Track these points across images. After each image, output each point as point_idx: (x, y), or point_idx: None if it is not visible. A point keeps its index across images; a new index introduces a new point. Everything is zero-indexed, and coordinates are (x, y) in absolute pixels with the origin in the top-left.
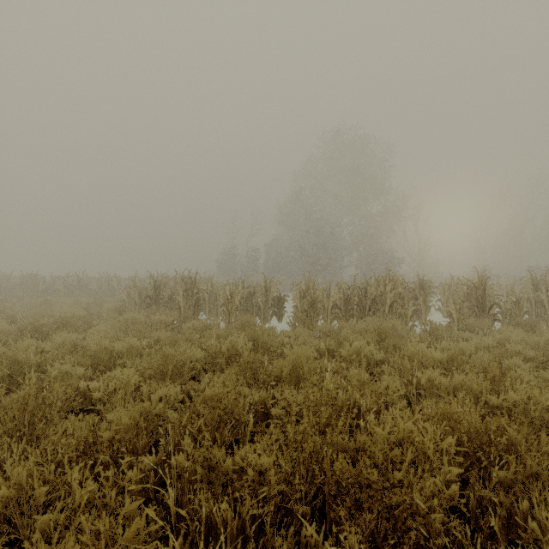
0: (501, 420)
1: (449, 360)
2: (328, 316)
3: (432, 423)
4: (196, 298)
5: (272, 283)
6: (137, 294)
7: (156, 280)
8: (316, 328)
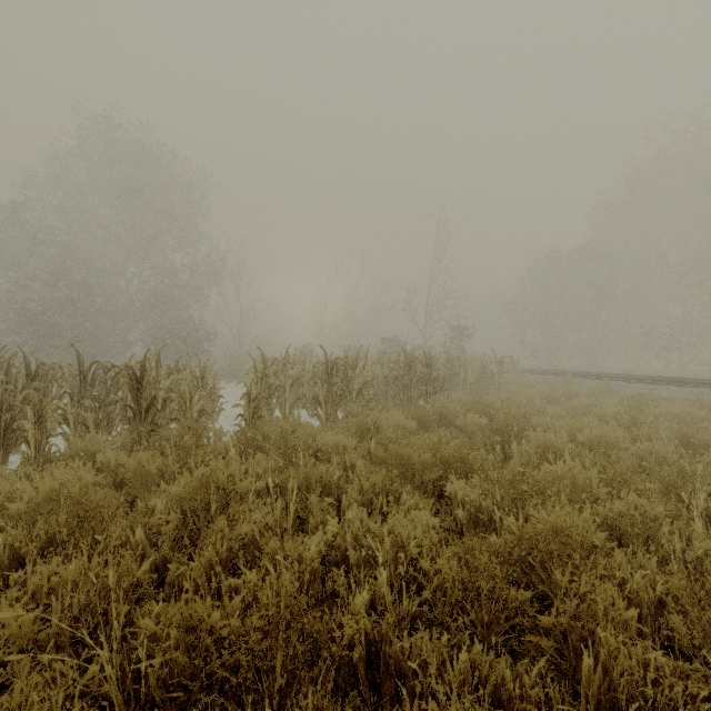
0: None
1: None
2: None
3: None
4: None
5: None
6: None
7: None
8: None
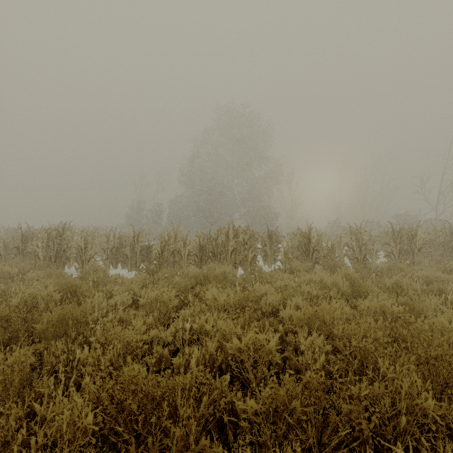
0: (184, 379)
1: (240, 303)
2: (185, 262)
3: (120, 386)
4: (59, 249)
5: (141, 234)
6: (2, 245)
7: (25, 231)
8: (159, 274)
